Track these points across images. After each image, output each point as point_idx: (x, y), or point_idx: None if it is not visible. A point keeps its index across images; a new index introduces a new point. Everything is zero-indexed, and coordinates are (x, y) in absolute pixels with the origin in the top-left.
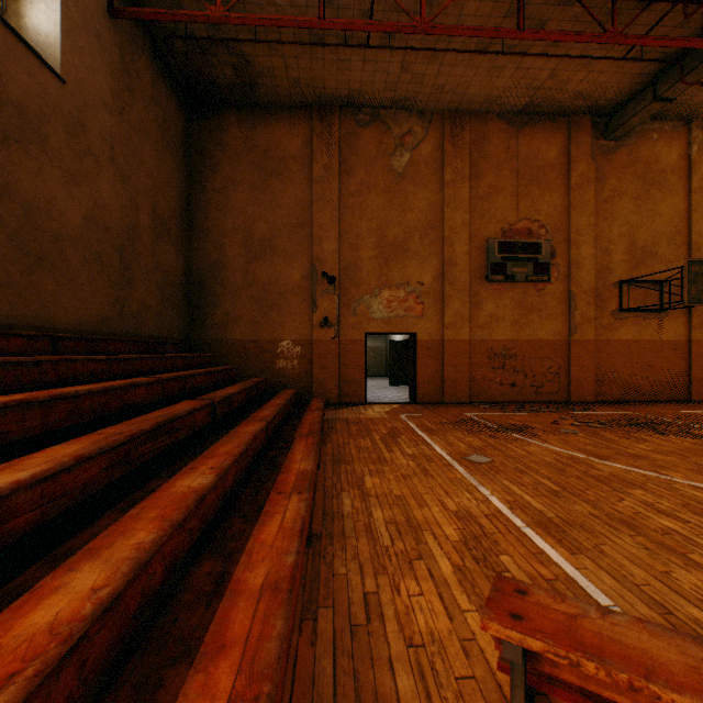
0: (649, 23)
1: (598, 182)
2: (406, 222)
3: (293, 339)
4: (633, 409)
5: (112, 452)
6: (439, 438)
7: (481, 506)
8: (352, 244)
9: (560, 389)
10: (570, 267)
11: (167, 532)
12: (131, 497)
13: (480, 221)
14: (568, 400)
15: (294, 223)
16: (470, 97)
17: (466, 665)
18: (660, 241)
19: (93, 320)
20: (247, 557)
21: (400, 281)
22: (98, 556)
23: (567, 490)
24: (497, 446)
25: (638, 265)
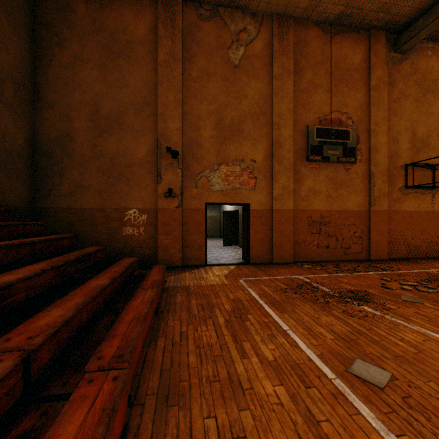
0: None
1: (390, 86)
2: (241, 107)
3: (140, 208)
4: (424, 266)
5: None
6: (293, 319)
7: None
8: (193, 124)
9: (363, 249)
10: (370, 151)
11: None
12: None
13: (302, 110)
14: (369, 258)
15: (141, 102)
16: None
17: None
18: (433, 134)
19: None
20: None
21: (236, 158)
22: None
23: None
24: (366, 333)
25: (418, 152)
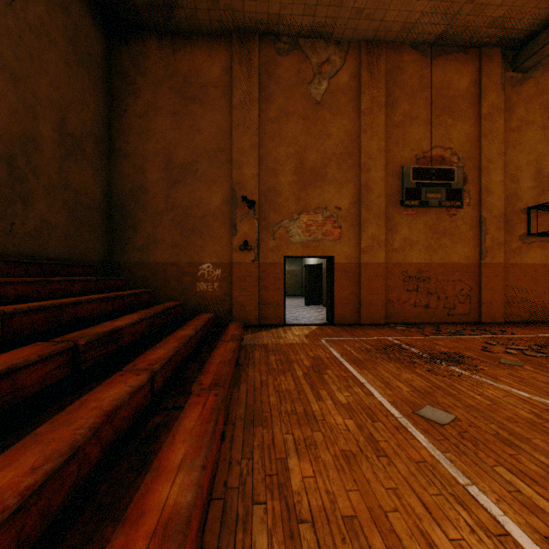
0: None
1: (507, 112)
2: (324, 148)
3: (214, 262)
4: (548, 331)
5: None
6: (372, 375)
7: None
8: (271, 169)
9: (471, 310)
10: (481, 193)
11: None
12: None
13: (395, 148)
14: (479, 321)
15: (215, 148)
16: (388, 24)
17: None
18: None
19: None
20: None
21: (318, 206)
22: None
23: None
24: (445, 388)
25: (545, 191)
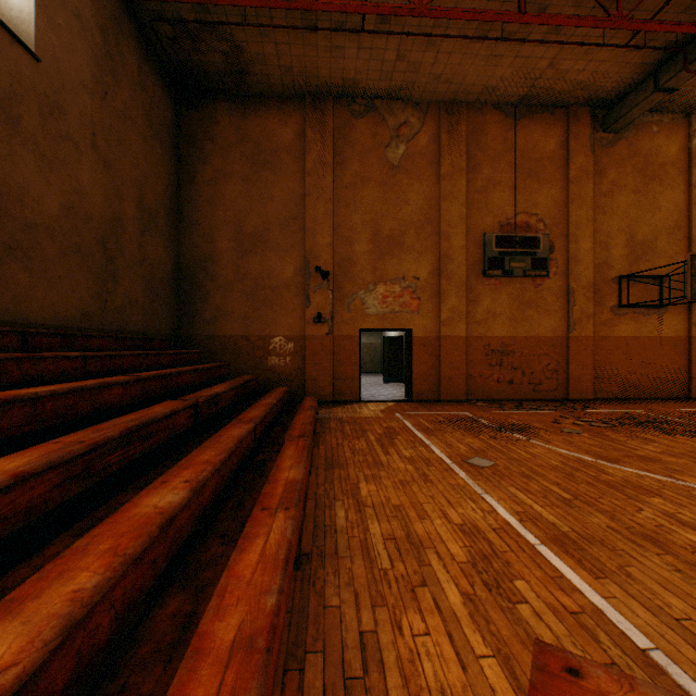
0: (653, 9)
1: (597, 176)
2: (402, 215)
3: (286, 336)
4: (633, 407)
5: (67, 465)
6: (438, 439)
7: (488, 518)
8: (346, 238)
9: (559, 386)
10: (569, 262)
11: (117, 572)
12: (92, 515)
13: (477, 214)
14: (567, 397)
15: (287, 216)
16: (467, 87)
17: None
18: (660, 235)
19: (72, 314)
20: (218, 598)
21: (395, 276)
22: (18, 612)
23: (579, 498)
24: (498, 448)
25: (638, 260)
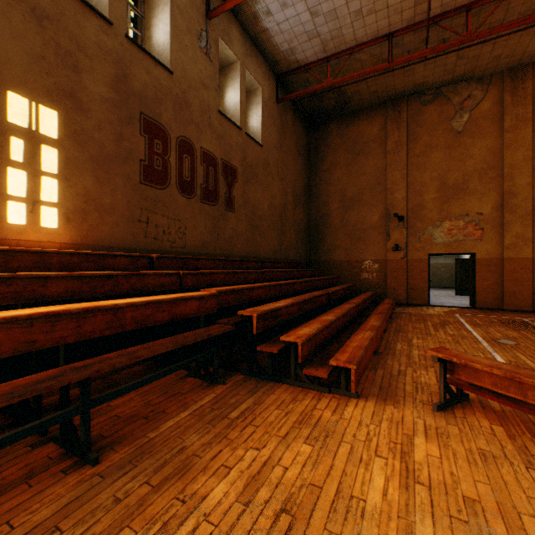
0: None
1: None
2: (465, 167)
3: (372, 260)
4: None
5: (299, 304)
6: (480, 329)
7: None
8: (416, 191)
9: None
10: None
11: (323, 326)
12: (303, 322)
13: None
14: None
15: (373, 183)
16: (530, 53)
17: (437, 390)
18: None
19: (271, 252)
20: (349, 341)
21: (459, 214)
22: (307, 327)
23: None
24: (531, 338)
25: None
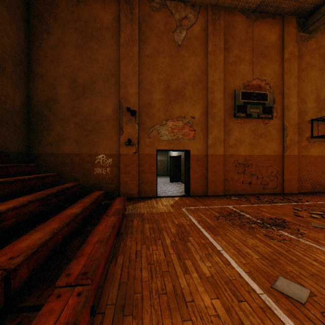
0: None
1: (299, 58)
2: (184, 76)
3: (107, 154)
4: None
5: None
6: (225, 241)
7: None
8: (147, 89)
9: (278, 185)
10: (284, 109)
11: None
12: None
13: (230, 78)
14: (282, 192)
15: (107, 73)
16: None
17: None
18: None
19: None
20: None
21: (179, 116)
22: None
23: None
24: (285, 254)
25: (321, 110)
